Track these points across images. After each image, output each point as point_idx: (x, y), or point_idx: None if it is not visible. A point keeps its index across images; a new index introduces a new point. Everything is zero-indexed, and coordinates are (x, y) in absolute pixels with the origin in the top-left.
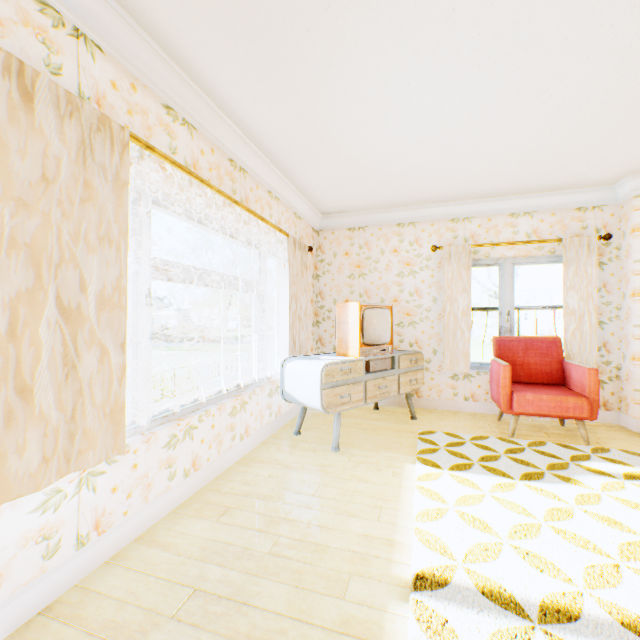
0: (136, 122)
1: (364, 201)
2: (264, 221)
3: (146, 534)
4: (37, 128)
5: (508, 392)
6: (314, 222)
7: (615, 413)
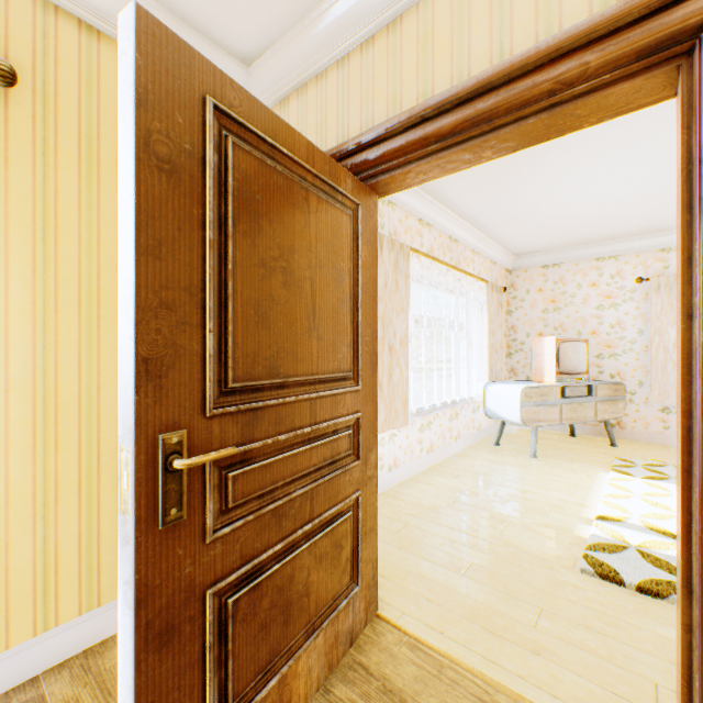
0: (407, 237)
1: (558, 242)
2: (470, 276)
3: (412, 478)
4: (383, 262)
5: None
6: (507, 264)
7: None
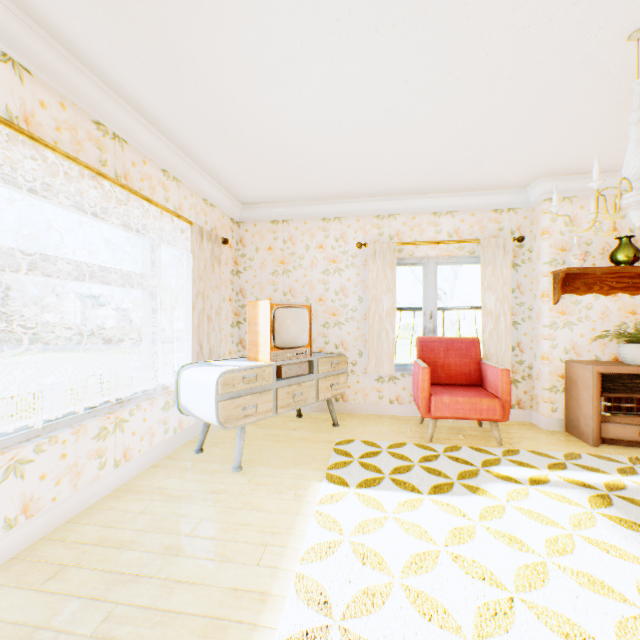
0: None
1: (285, 191)
2: (152, 203)
3: None
4: None
5: (427, 395)
6: (233, 212)
7: (528, 411)
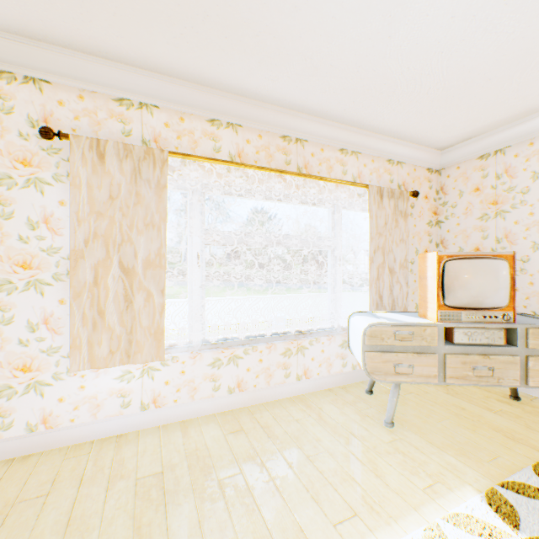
0: (184, 142)
1: (487, 116)
2: (324, 180)
3: (188, 421)
4: (107, 172)
5: None
6: (428, 162)
7: None
